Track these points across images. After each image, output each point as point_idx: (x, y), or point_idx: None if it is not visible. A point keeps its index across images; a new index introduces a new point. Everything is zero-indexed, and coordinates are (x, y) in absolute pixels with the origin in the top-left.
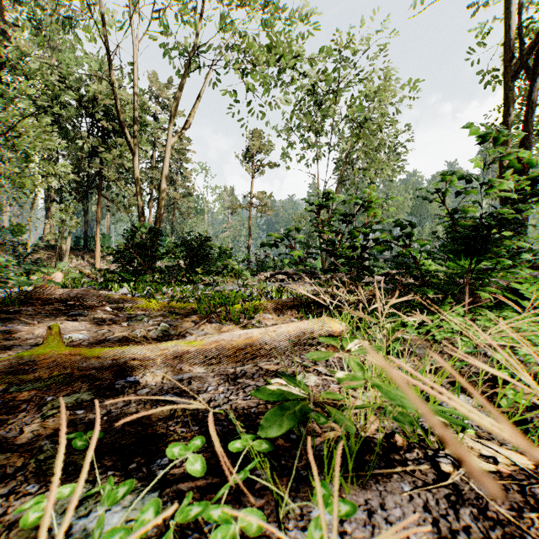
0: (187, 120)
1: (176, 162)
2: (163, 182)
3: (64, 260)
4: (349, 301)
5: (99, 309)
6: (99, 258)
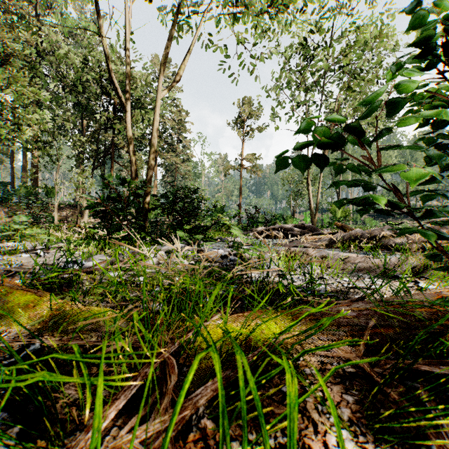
0: (178, 74)
1: (177, 132)
2: (154, 136)
3: (84, 217)
4: None
5: None
6: None
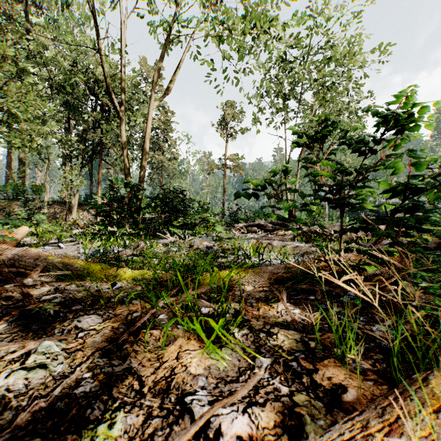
0: (167, 86)
1: (163, 131)
2: (146, 142)
3: (73, 213)
4: (367, 273)
5: (14, 282)
6: None
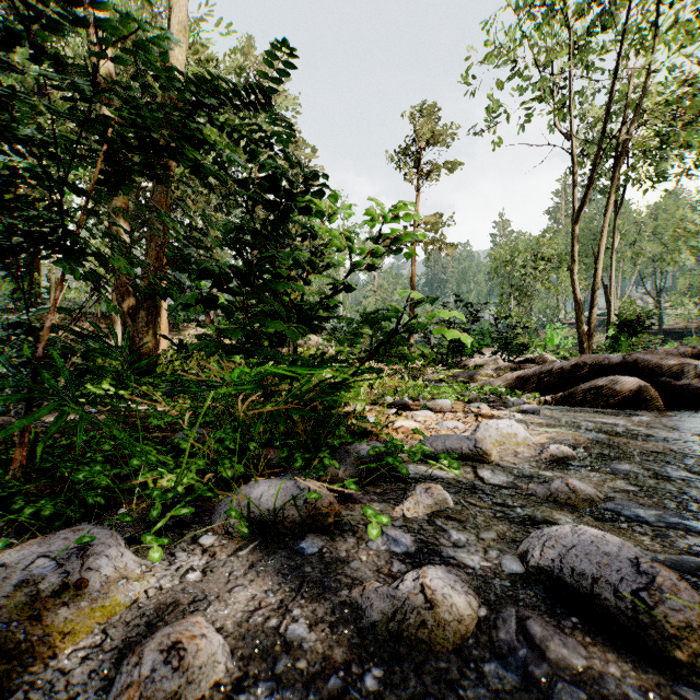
0: None
1: None
2: (173, 59)
3: None
4: None
5: None
6: (166, 331)
